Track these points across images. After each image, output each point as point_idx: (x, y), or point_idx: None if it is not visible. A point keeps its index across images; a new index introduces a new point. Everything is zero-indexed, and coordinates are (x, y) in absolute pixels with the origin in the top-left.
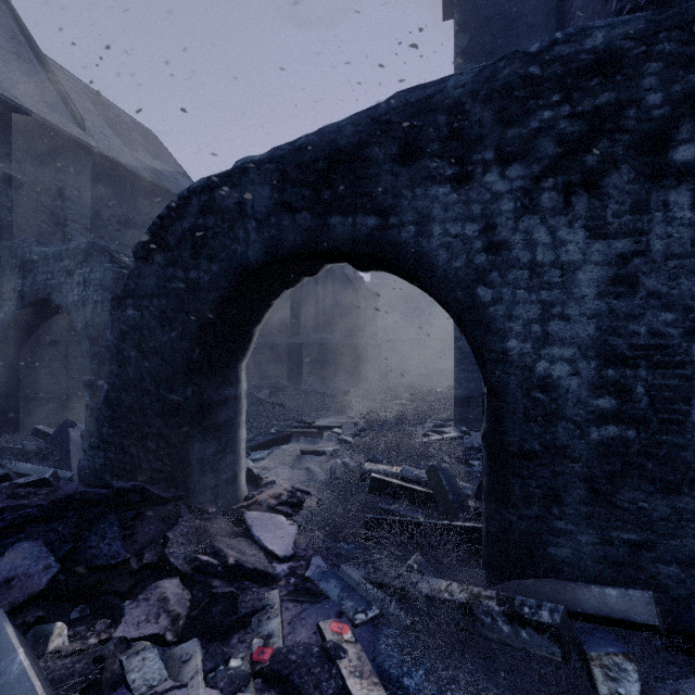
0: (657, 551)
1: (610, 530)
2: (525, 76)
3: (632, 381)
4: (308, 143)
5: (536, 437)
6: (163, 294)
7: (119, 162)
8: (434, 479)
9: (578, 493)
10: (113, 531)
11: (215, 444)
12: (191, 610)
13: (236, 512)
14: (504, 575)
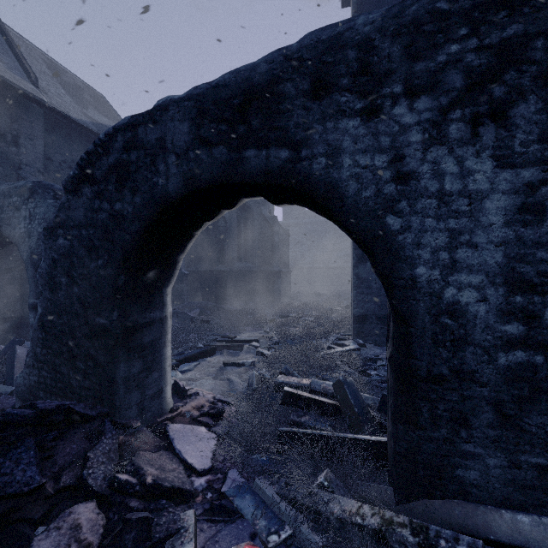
0: None
1: (519, 454)
2: (432, 11)
3: (540, 308)
4: (225, 81)
5: (445, 361)
6: (90, 225)
7: (69, 116)
8: (341, 392)
9: (486, 417)
10: (29, 456)
11: (141, 363)
12: (105, 536)
13: (160, 424)
14: (412, 494)
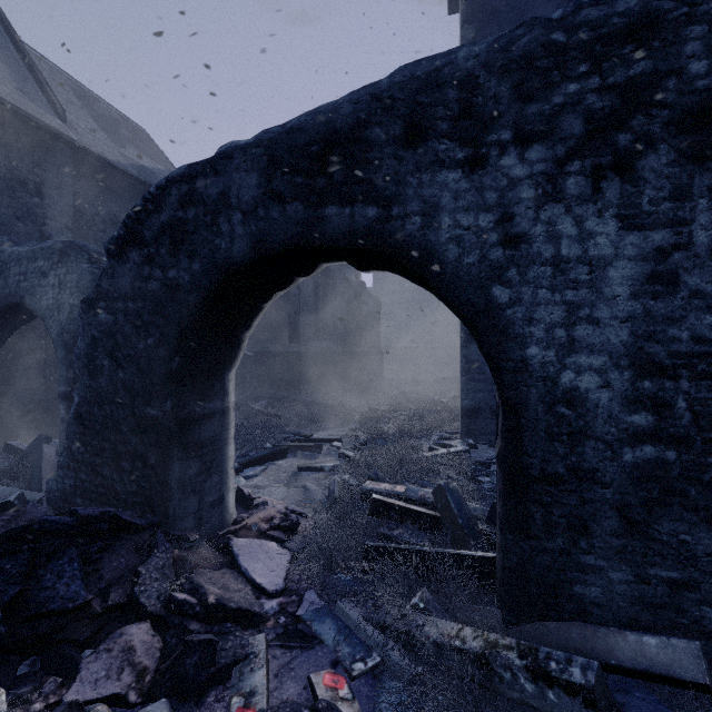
0: (702, 591)
1: (647, 566)
2: (547, 44)
3: (672, 394)
4: (301, 125)
5: (561, 458)
6: (139, 296)
7: (104, 157)
8: (442, 501)
9: (609, 523)
10: (73, 568)
11: (198, 463)
12: (162, 661)
13: (222, 538)
14: (523, 616)
